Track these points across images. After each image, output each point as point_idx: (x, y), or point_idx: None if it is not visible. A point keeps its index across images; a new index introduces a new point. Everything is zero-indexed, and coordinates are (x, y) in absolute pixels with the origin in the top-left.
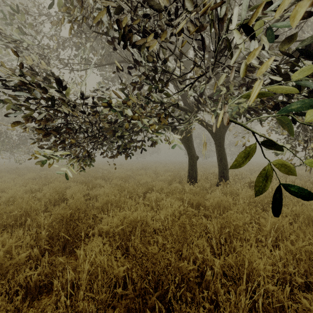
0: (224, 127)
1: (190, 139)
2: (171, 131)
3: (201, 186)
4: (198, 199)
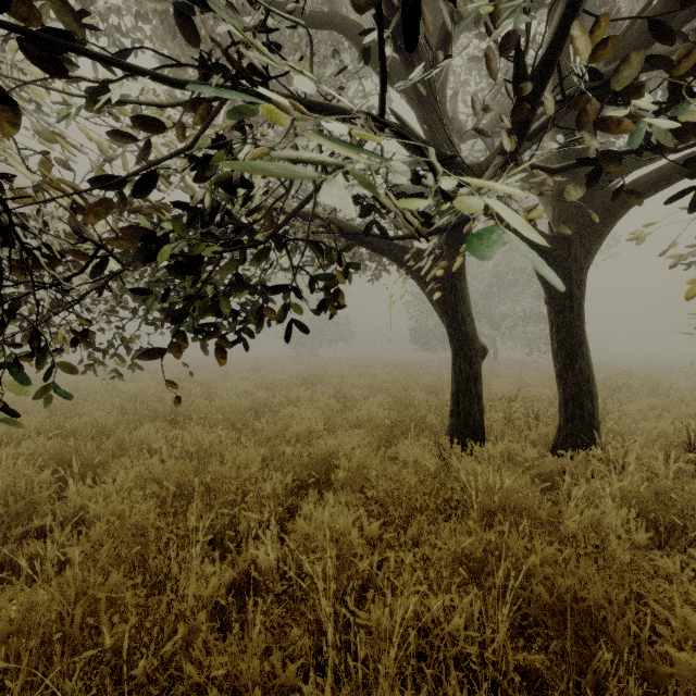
0: (588, 242)
1: (462, 287)
2: (394, 261)
3: (506, 454)
4: (576, 588)
